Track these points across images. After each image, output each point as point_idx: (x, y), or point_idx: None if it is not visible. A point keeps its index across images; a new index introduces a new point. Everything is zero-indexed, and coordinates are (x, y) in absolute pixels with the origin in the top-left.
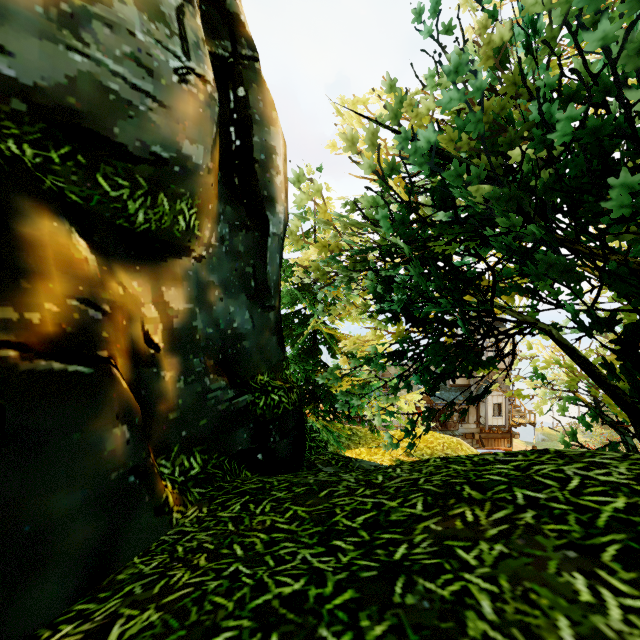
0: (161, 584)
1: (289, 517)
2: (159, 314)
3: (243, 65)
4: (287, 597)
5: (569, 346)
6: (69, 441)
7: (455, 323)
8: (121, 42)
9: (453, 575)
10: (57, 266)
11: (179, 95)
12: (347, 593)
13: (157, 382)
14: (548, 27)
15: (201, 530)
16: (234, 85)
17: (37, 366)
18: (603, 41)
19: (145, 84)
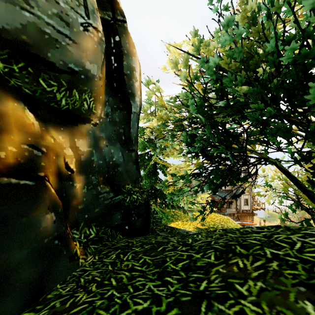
0: (70, 301)
1: (141, 262)
2: (73, 153)
3: (118, 24)
4: (140, 312)
5: (285, 170)
6: (20, 222)
7: (227, 158)
8: (51, 7)
9: (234, 301)
10: (16, 127)
11: (83, 37)
12: (174, 310)
13: (72, 189)
14: (279, 1)
15: (94, 269)
16: (113, 35)
17: (2, 181)
18: (312, 4)
19: (65, 30)
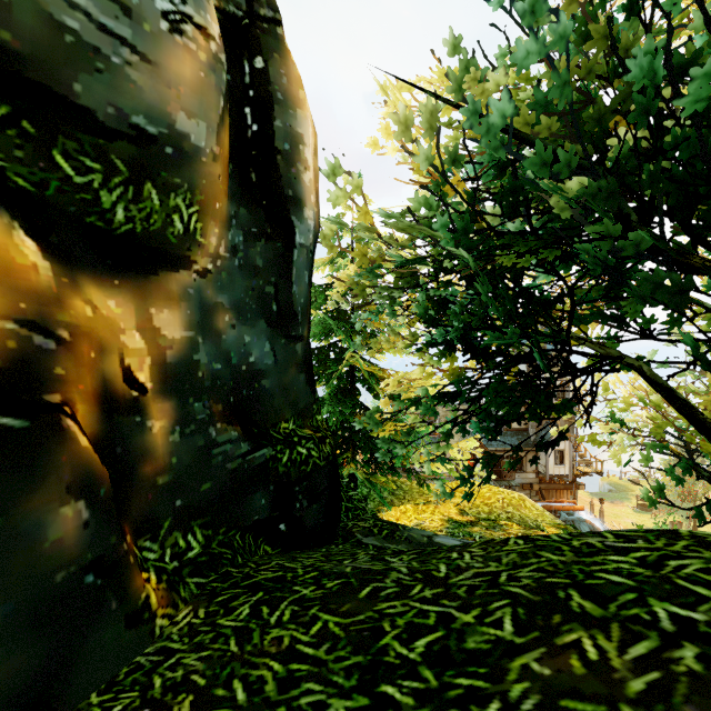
0: None
1: (316, 634)
2: (146, 344)
3: (261, 29)
4: None
5: (665, 386)
6: None
7: (523, 358)
8: None
9: None
10: None
11: (170, 49)
12: None
13: (141, 435)
14: None
15: (191, 649)
16: (250, 54)
17: None
18: None
19: (119, 26)
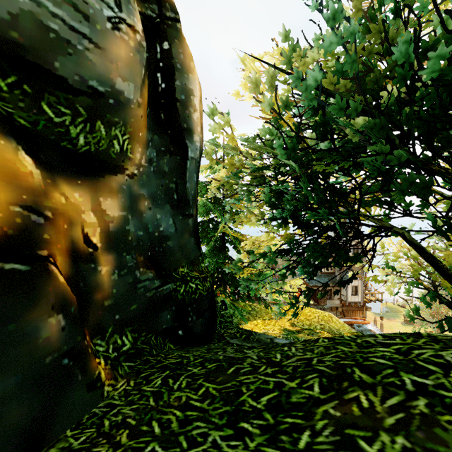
0: None
1: (202, 394)
2: (97, 220)
3: (167, 24)
4: None
5: (418, 245)
6: (4, 332)
7: (330, 227)
8: None
9: None
10: (2, 177)
11: (112, 40)
12: None
13: (94, 275)
14: None
15: (126, 404)
16: (160, 40)
17: None
18: None
19: (82, 27)
